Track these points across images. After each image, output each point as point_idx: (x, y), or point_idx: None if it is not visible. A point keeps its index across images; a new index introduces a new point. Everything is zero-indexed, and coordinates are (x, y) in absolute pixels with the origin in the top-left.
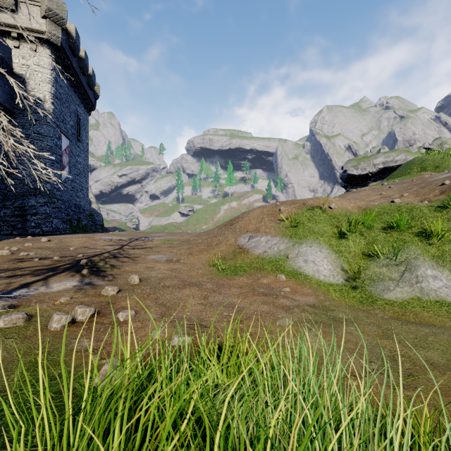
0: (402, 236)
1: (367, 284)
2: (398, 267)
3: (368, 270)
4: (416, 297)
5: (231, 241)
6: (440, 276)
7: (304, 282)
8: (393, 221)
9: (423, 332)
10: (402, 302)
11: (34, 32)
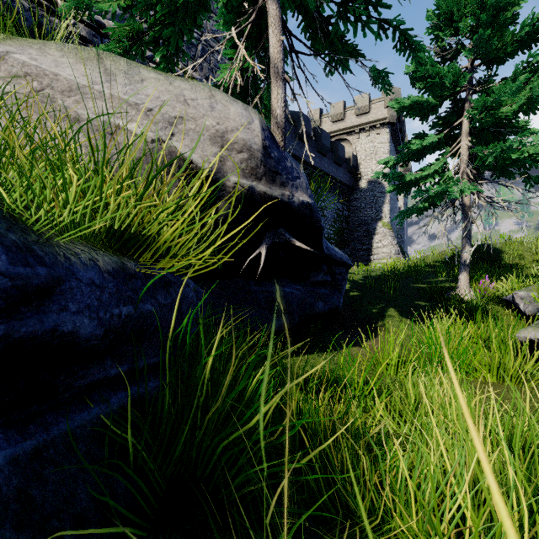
0: None
1: None
2: None
3: None
4: None
5: None
6: None
7: None
8: None
9: None
10: None
11: None
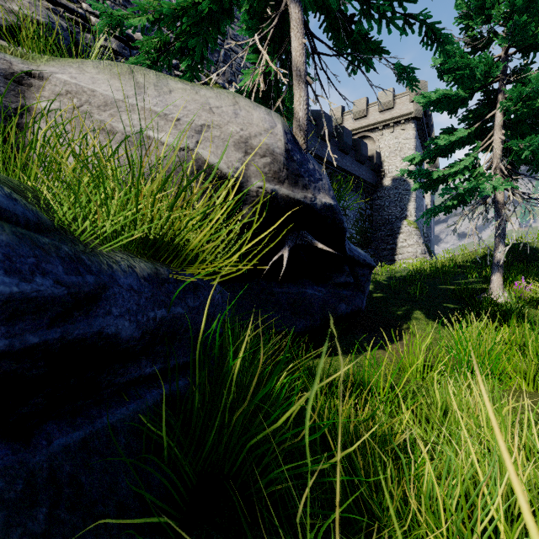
0: None
1: None
2: None
3: None
4: None
5: None
6: None
7: None
8: None
9: None
10: None
11: None
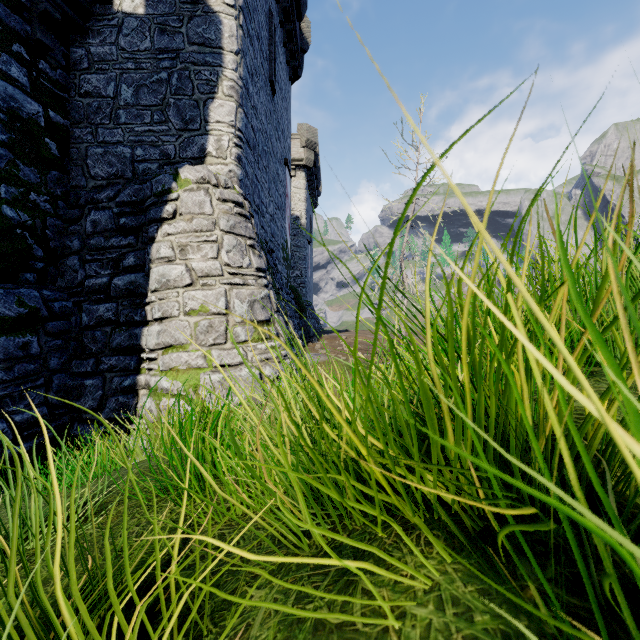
0: None
1: None
2: None
3: None
4: None
5: None
6: None
7: None
8: None
9: None
10: None
11: (295, 161)
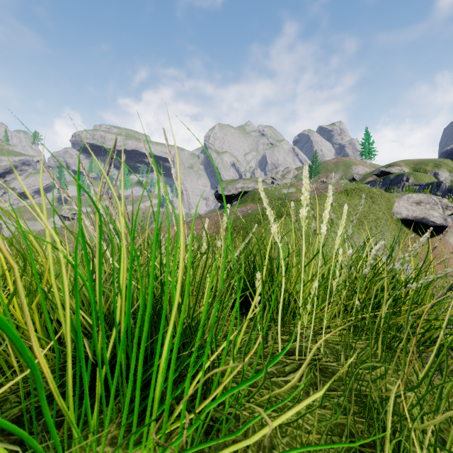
0: None
1: None
2: None
3: None
4: None
5: None
6: None
7: None
8: None
9: None
10: None
11: None
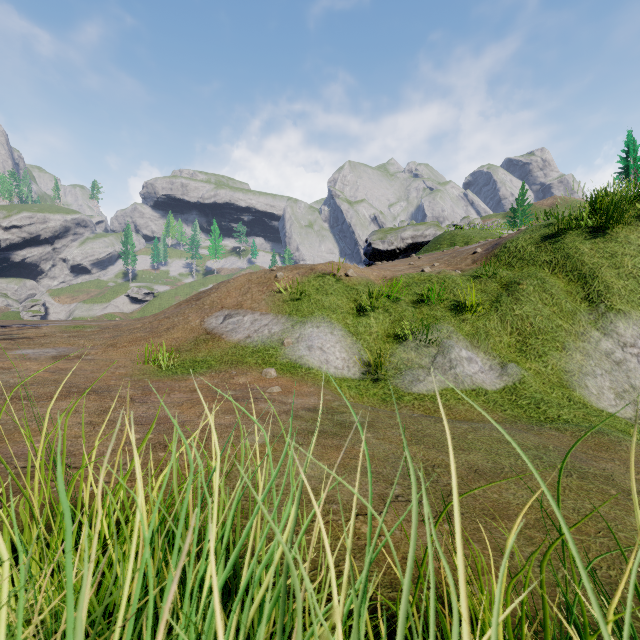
0: (434, 311)
1: (392, 375)
2: (429, 350)
3: (393, 357)
4: (450, 387)
5: (194, 323)
6: (475, 359)
7: (305, 378)
8: (423, 292)
9: (462, 430)
10: (434, 395)
11: None
